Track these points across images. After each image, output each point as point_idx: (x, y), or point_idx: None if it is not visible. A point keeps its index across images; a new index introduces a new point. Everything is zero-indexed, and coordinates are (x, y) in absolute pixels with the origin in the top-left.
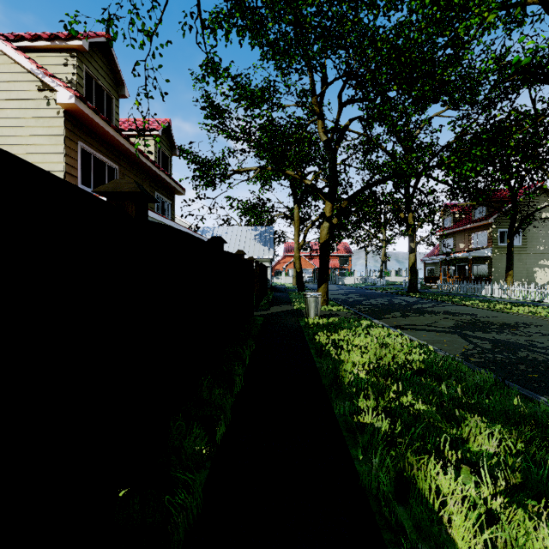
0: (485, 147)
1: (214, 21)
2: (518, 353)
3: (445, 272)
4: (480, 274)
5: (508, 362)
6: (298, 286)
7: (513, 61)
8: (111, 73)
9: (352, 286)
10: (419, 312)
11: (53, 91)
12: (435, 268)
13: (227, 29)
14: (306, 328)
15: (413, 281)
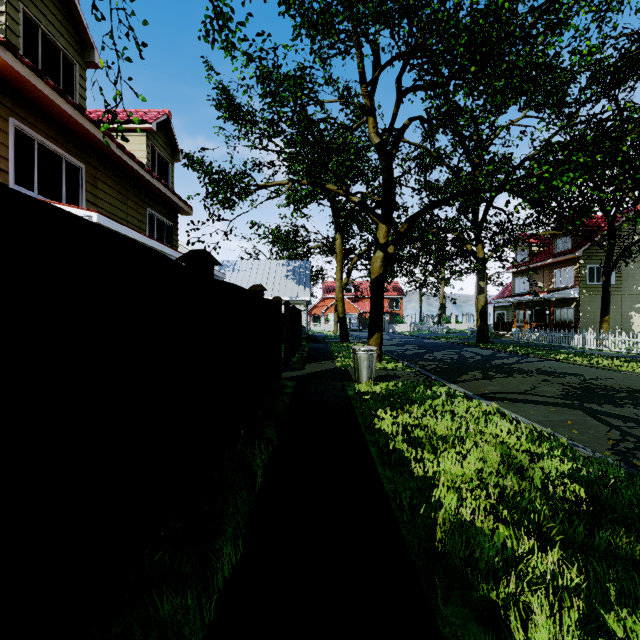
0: (588, 153)
1: None
2: None
3: (519, 317)
4: (564, 319)
5: None
6: (341, 335)
7: None
8: (71, 27)
9: (406, 335)
10: (505, 371)
11: None
12: (506, 313)
13: None
14: (358, 403)
15: (483, 329)
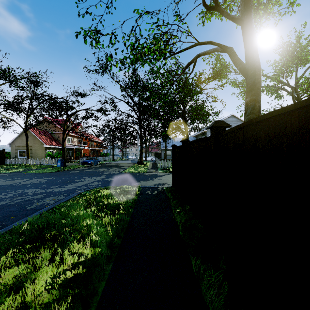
0: None
1: None
2: None
3: None
4: None
5: None
6: None
7: None
8: None
9: None
10: None
11: None
12: None
13: None
14: None
15: None
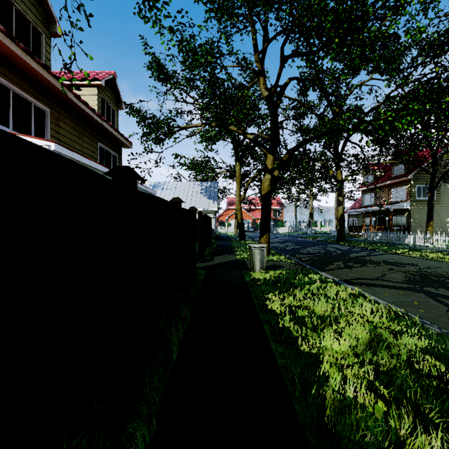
0: (421, 102)
1: None
2: None
3: (367, 222)
4: (399, 224)
5: None
6: (240, 235)
7: None
8: (39, 6)
9: (286, 235)
10: (360, 262)
11: None
12: (357, 219)
13: None
14: (253, 287)
15: (341, 231)
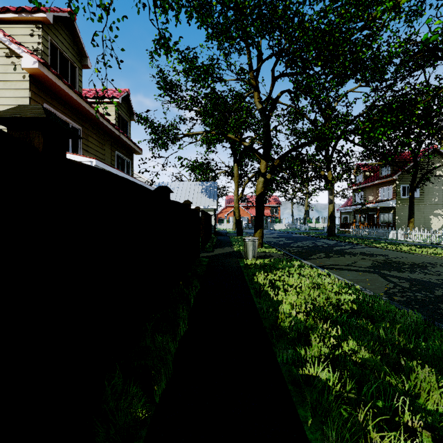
0: (394, 115)
1: (165, 2)
2: (435, 292)
3: (357, 219)
4: (386, 221)
5: (428, 301)
6: (238, 231)
7: (422, 38)
8: (74, 45)
9: (282, 231)
10: (340, 253)
11: (19, 57)
12: (348, 216)
13: (177, 10)
14: (245, 269)
15: (331, 227)
